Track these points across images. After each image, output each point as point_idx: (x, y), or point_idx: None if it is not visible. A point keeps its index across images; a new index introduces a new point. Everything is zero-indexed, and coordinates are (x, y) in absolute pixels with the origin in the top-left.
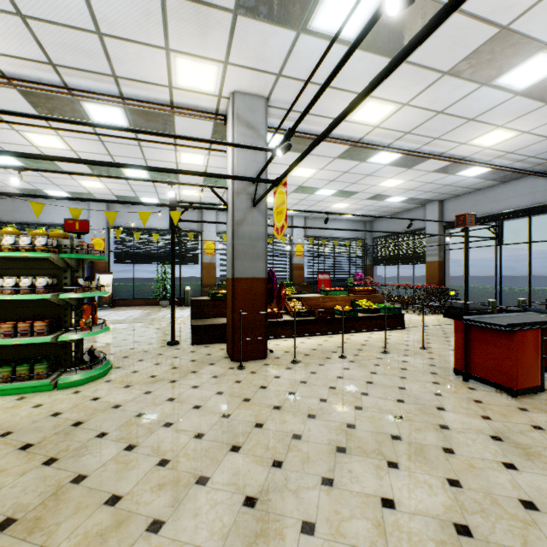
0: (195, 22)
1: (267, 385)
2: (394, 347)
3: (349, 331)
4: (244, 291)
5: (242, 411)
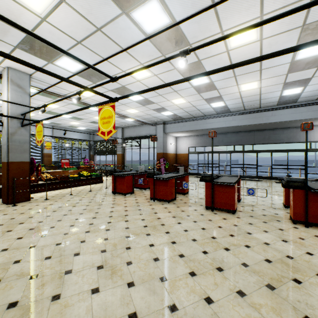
0: None
1: (33, 208)
2: (95, 189)
3: (77, 186)
4: (15, 168)
5: (21, 216)
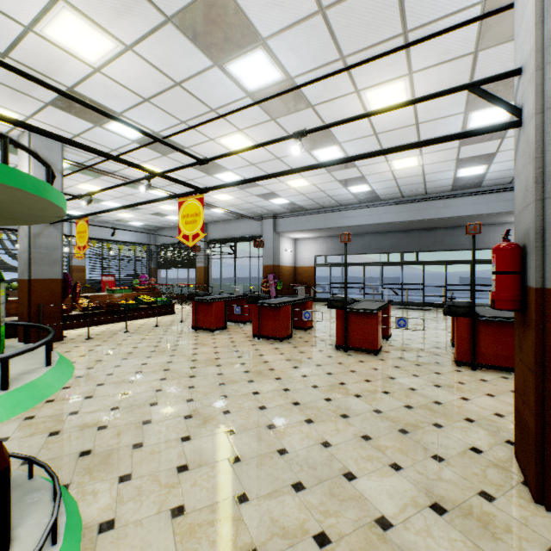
0: (9, 95)
1: (71, 350)
2: (164, 323)
3: (133, 318)
4: (41, 289)
5: None
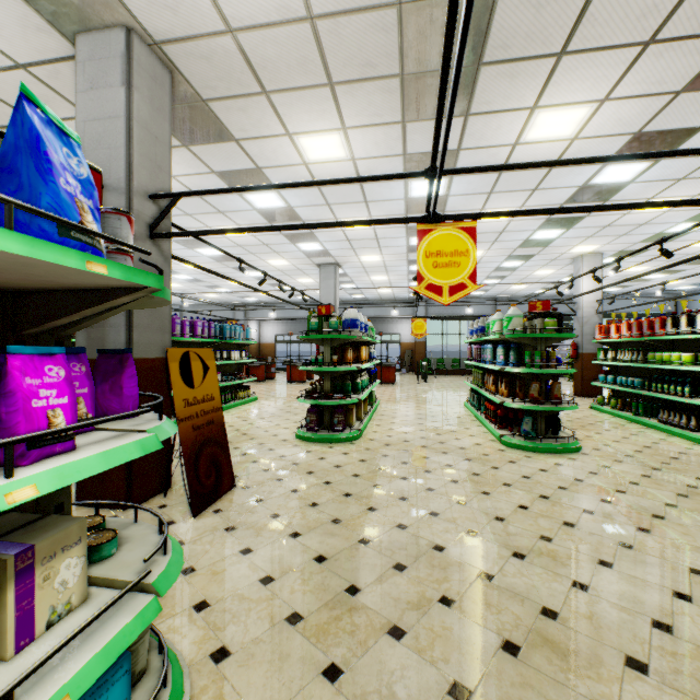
0: None
1: None
2: None
3: None
4: None
5: None
